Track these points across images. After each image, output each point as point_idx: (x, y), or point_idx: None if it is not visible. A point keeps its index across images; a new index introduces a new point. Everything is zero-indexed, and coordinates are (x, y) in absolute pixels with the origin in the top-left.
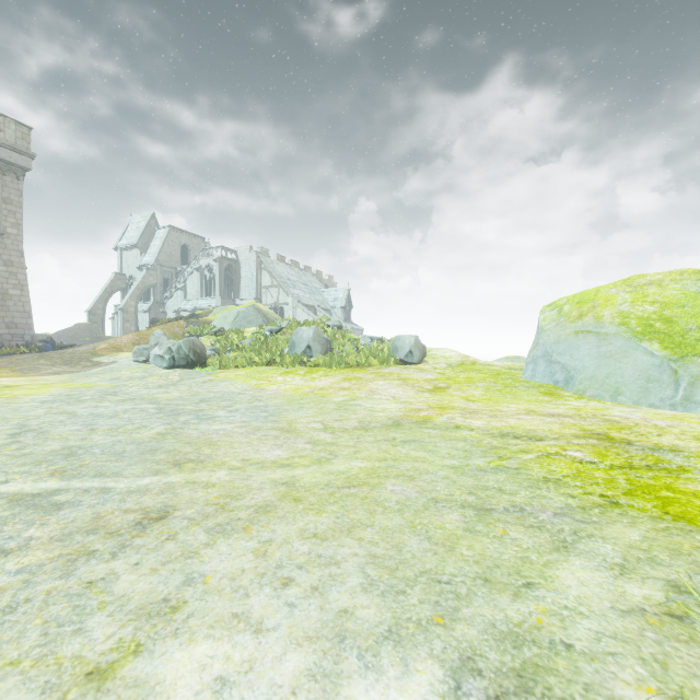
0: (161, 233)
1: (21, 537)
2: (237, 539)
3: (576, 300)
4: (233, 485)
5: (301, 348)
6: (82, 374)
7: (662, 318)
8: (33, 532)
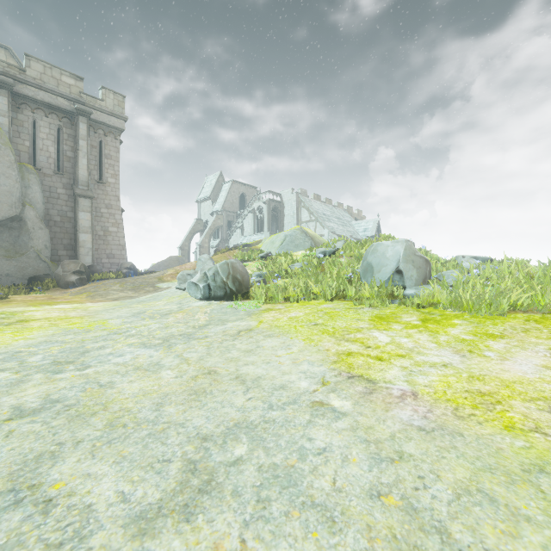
0: (226, 186)
1: None
2: None
3: None
4: None
5: (384, 273)
6: (127, 302)
7: None
8: None
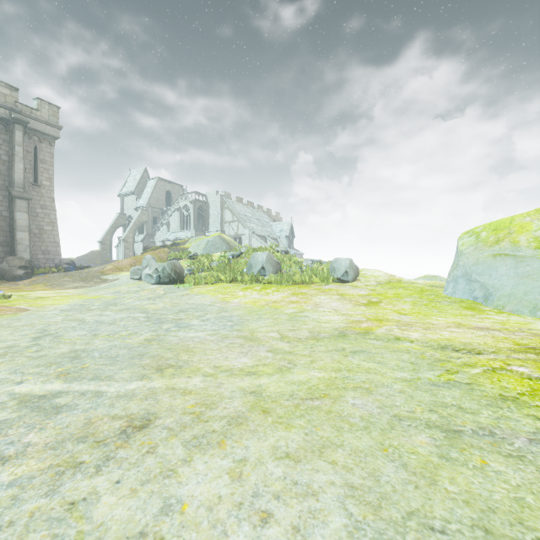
0: (151, 183)
1: (20, 442)
2: (213, 456)
3: (492, 227)
4: (207, 392)
5: (257, 269)
6: (93, 288)
7: None
8: (32, 437)
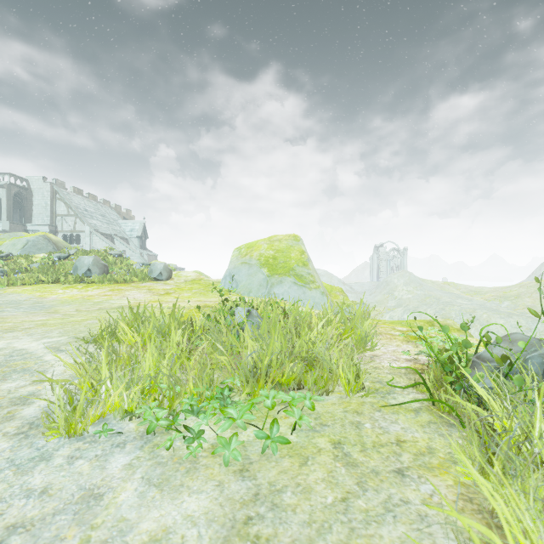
0: None
1: None
2: (16, 332)
3: (248, 246)
4: (16, 325)
5: (82, 270)
6: None
7: (273, 257)
8: None
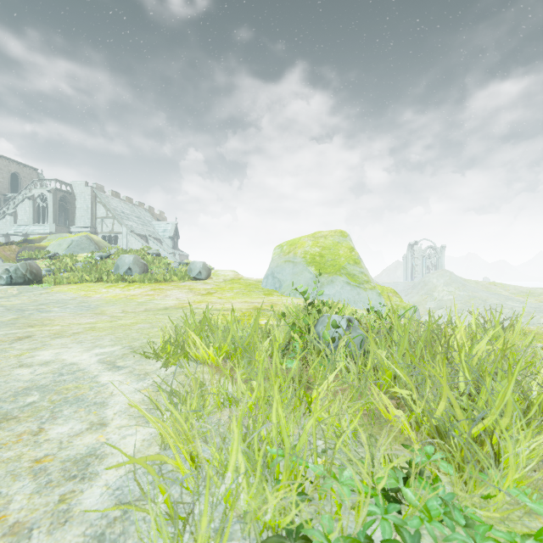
0: None
1: None
2: (65, 338)
3: (290, 243)
4: (63, 329)
5: (123, 269)
6: None
7: (320, 255)
8: None
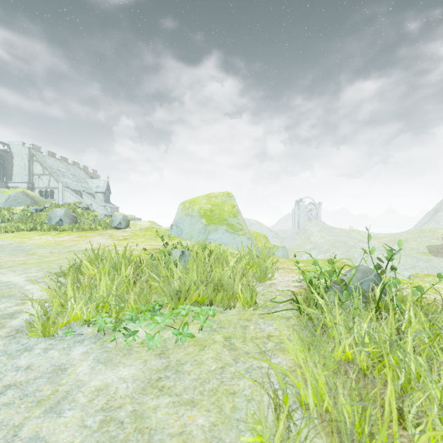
0: None
1: None
2: (2, 269)
3: (191, 201)
4: (1, 264)
5: (55, 220)
6: None
7: (211, 210)
8: None
